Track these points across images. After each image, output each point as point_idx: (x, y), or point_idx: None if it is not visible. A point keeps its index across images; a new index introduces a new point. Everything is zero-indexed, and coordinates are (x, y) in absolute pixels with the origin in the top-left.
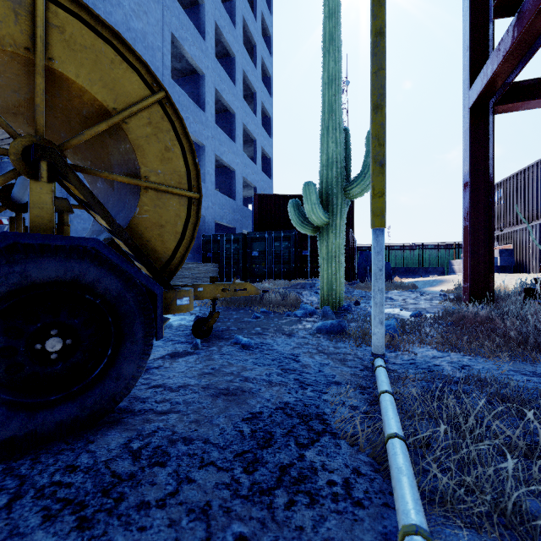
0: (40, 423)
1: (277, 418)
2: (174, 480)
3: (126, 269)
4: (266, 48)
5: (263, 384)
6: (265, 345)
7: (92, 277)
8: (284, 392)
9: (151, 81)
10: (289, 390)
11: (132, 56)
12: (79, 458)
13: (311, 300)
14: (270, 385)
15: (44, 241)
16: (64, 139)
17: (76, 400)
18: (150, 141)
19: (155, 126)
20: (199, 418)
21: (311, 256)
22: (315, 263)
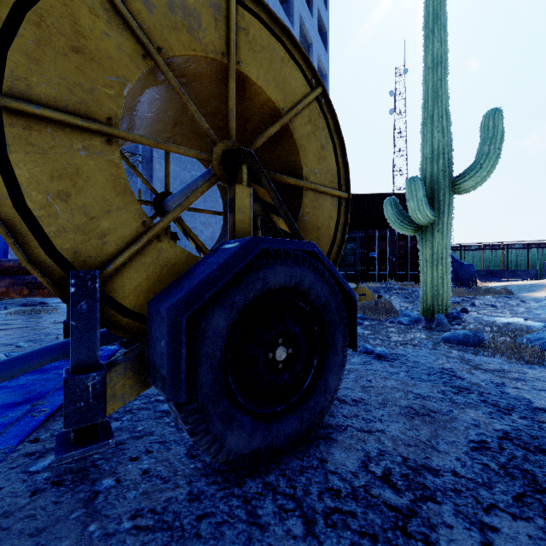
0: (275, 436)
1: (515, 452)
2: (470, 524)
3: (335, 274)
4: (322, 45)
5: (447, 404)
6: (400, 356)
7: (308, 283)
8: (486, 417)
9: (310, 77)
10: (489, 414)
11: (296, 52)
12: (330, 480)
13: (404, 306)
14: (458, 407)
15: (283, 246)
16: (210, 145)
17: (296, 412)
18: (310, 140)
19: (313, 124)
20: (415, 442)
21: (379, 258)
22: (384, 265)
